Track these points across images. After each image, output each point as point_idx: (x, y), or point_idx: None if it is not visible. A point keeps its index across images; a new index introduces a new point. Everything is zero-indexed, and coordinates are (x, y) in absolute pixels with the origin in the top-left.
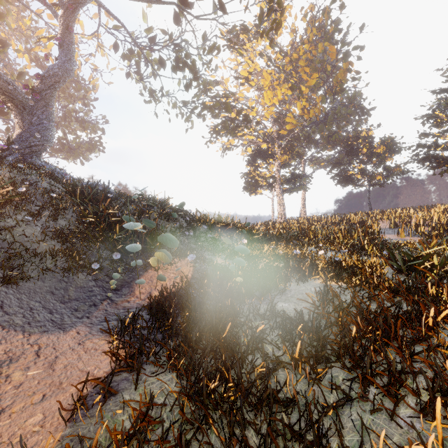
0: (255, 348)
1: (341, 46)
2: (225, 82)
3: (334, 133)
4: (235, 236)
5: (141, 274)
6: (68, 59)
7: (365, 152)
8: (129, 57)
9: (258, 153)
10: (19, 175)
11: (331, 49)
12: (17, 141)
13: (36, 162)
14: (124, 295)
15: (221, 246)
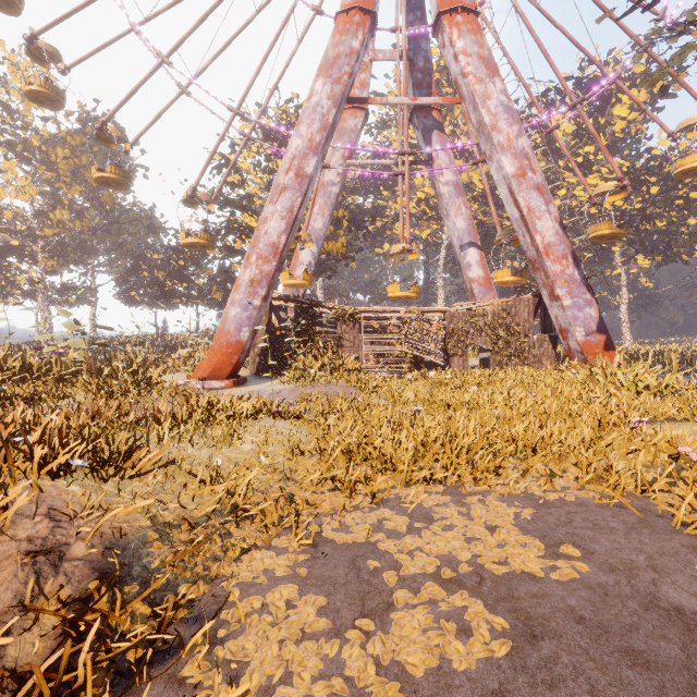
0: None
1: (125, 158)
2: None
3: (123, 246)
4: None
5: None
6: None
7: (147, 275)
8: None
9: (7, 250)
10: None
11: (88, 174)
12: None
13: None
14: None
15: None
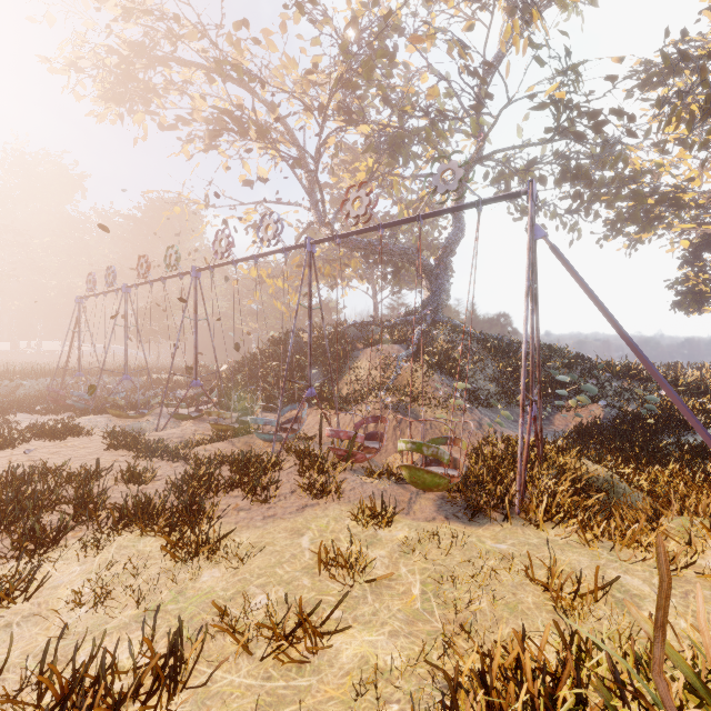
0: (658, 450)
1: None
2: (635, 161)
3: None
4: (650, 386)
5: (555, 413)
6: (461, 224)
7: None
8: (499, 178)
9: (705, 246)
10: (448, 335)
11: None
12: (427, 302)
13: (443, 319)
14: (546, 425)
15: (630, 396)
